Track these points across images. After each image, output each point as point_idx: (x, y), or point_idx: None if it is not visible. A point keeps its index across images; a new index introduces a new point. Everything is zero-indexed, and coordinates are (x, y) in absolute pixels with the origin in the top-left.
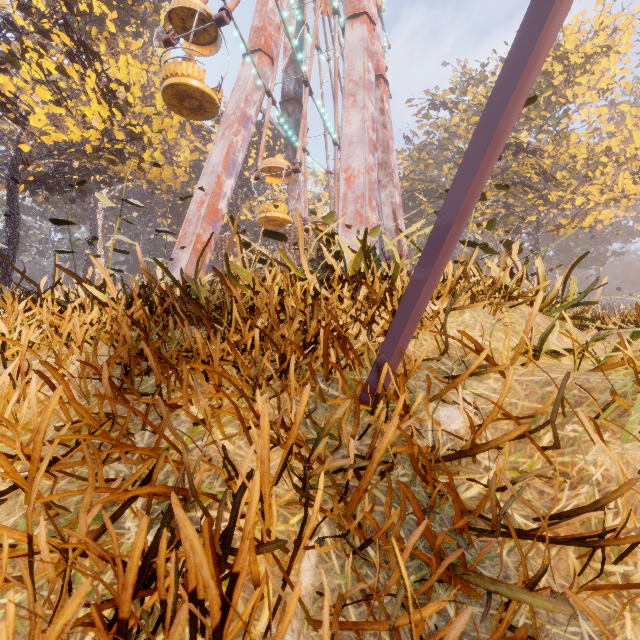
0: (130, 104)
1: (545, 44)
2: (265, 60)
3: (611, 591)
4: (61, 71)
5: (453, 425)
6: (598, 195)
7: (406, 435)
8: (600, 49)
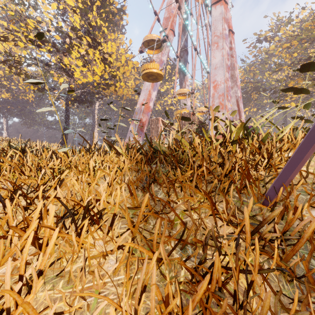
0: (111, 62)
1: None
2: (170, 32)
3: None
4: (86, 52)
5: None
6: None
7: None
8: None
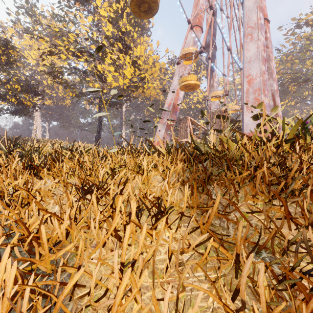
0: (140, 65)
1: None
2: (198, 29)
3: None
4: (118, 58)
5: None
6: None
7: None
8: None
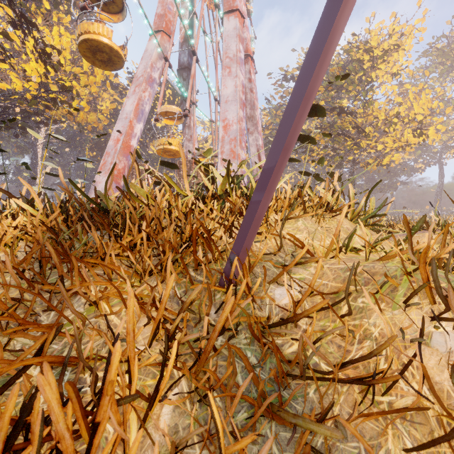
0: (62, 64)
1: (338, 29)
2: (166, 38)
3: (378, 416)
4: (5, 35)
5: (284, 300)
6: (392, 144)
7: (243, 309)
8: (393, 47)
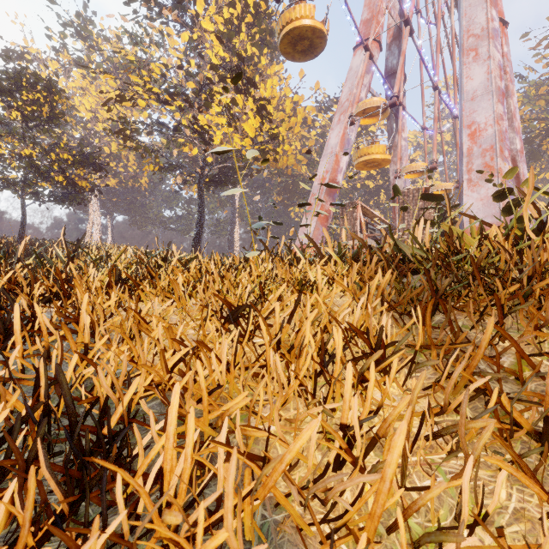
0: (271, 114)
1: None
2: (373, 46)
3: None
4: (232, 102)
5: None
6: None
7: None
8: None
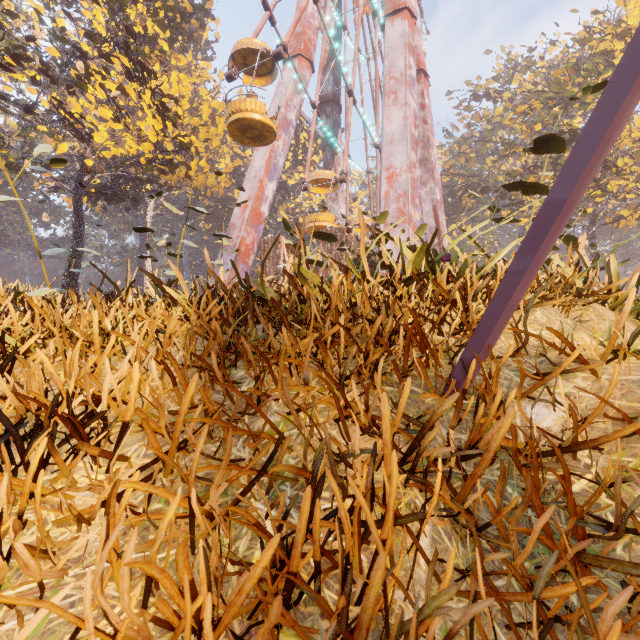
0: (180, 116)
1: None
2: (304, 64)
3: None
4: (121, 90)
5: (544, 423)
6: None
7: (514, 428)
8: None
